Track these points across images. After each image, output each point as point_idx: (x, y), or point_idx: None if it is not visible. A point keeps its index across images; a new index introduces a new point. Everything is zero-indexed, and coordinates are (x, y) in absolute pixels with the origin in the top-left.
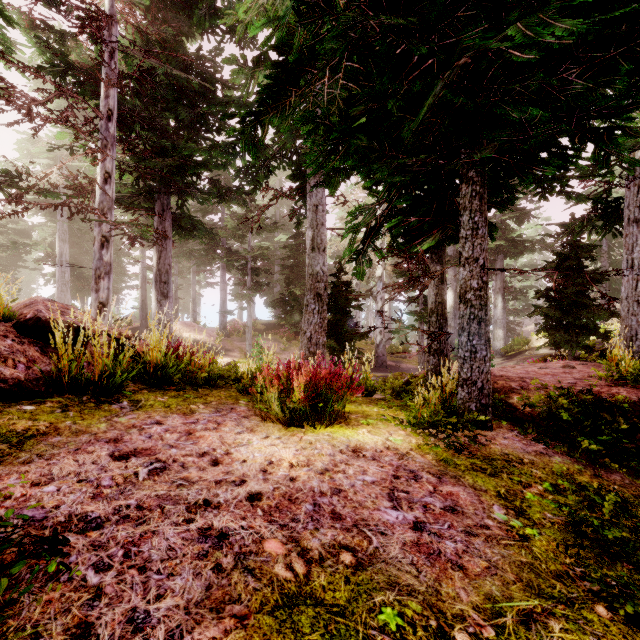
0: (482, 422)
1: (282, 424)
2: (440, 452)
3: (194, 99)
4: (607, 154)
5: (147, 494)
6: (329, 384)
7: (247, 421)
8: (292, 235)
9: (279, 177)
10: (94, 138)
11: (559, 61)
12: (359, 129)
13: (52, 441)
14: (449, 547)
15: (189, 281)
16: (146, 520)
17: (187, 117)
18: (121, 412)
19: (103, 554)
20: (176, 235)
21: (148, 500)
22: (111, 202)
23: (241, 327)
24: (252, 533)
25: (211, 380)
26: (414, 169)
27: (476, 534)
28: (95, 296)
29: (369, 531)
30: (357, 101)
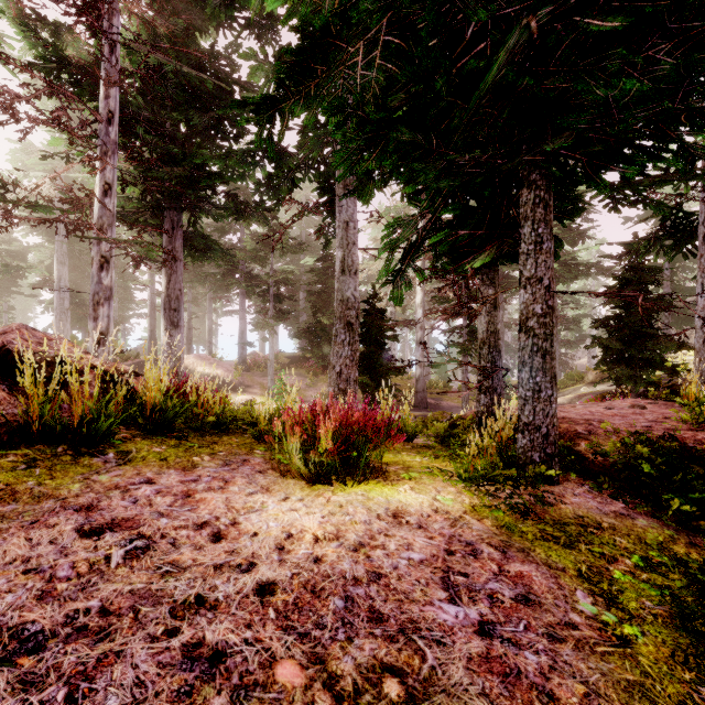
0: (547, 475)
1: (305, 481)
2: (501, 515)
3: (208, 102)
4: (691, 156)
5: (118, 590)
6: (363, 430)
7: (262, 477)
8: (319, 257)
9: (305, 193)
10: (93, 145)
11: (646, 34)
12: (399, 120)
13: (3, 510)
14: (531, 663)
15: (205, 309)
16: (110, 633)
17: (200, 122)
18: (104, 468)
19: (34, 699)
20: (189, 257)
21: (118, 599)
22: (112, 217)
23: (262, 360)
24: (259, 651)
25: (221, 424)
26: (465, 171)
27: (562, 638)
28: (93, 325)
29: (421, 640)
30: (396, 92)
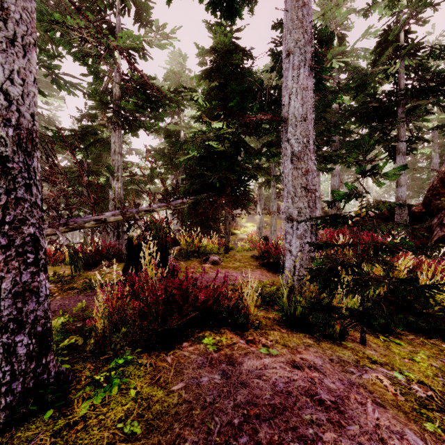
0: None
1: None
2: None
3: None
4: None
5: None
6: None
7: None
8: None
9: None
10: None
11: None
12: None
13: None
14: None
15: None
16: None
17: None
18: None
19: None
20: None
21: None
22: None
23: None
24: None
25: None
26: None
27: None
28: None
29: None
30: None
